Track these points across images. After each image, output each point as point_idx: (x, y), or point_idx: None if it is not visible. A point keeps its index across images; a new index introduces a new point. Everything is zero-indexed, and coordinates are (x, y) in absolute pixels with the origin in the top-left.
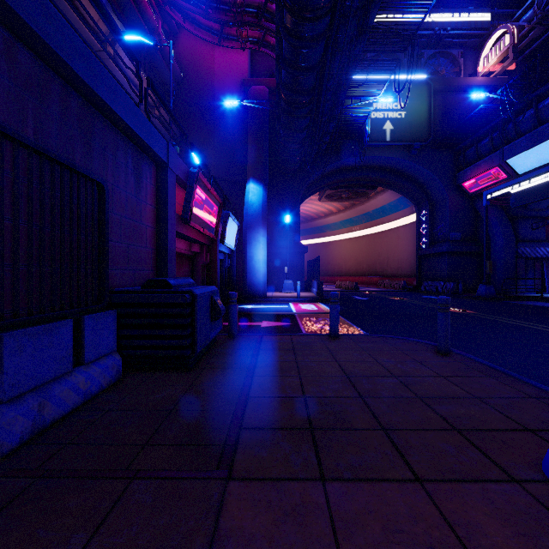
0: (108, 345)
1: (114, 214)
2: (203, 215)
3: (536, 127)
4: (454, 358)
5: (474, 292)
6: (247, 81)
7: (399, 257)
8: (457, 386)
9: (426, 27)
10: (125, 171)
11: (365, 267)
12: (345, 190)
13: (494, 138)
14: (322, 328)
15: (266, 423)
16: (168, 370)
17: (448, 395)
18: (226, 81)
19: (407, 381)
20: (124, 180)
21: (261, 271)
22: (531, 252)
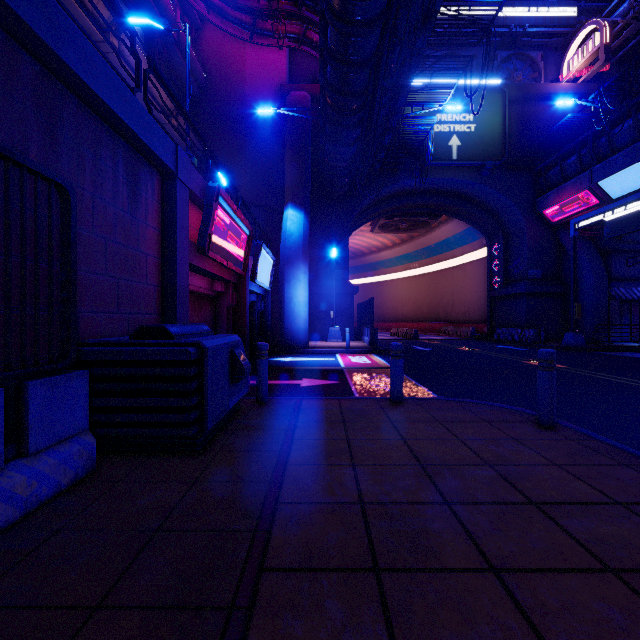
0: (74, 422)
1: (95, 236)
2: (227, 244)
3: (635, 141)
4: (563, 433)
5: (558, 340)
6: (285, 86)
7: (466, 300)
8: (584, 482)
9: (500, 23)
10: (113, 179)
11: (426, 311)
12: (402, 218)
13: (583, 155)
14: (379, 389)
15: (303, 557)
16: (166, 454)
17: (575, 498)
18: (260, 87)
19: (508, 473)
20: (112, 190)
21: (301, 316)
22: (626, 293)
